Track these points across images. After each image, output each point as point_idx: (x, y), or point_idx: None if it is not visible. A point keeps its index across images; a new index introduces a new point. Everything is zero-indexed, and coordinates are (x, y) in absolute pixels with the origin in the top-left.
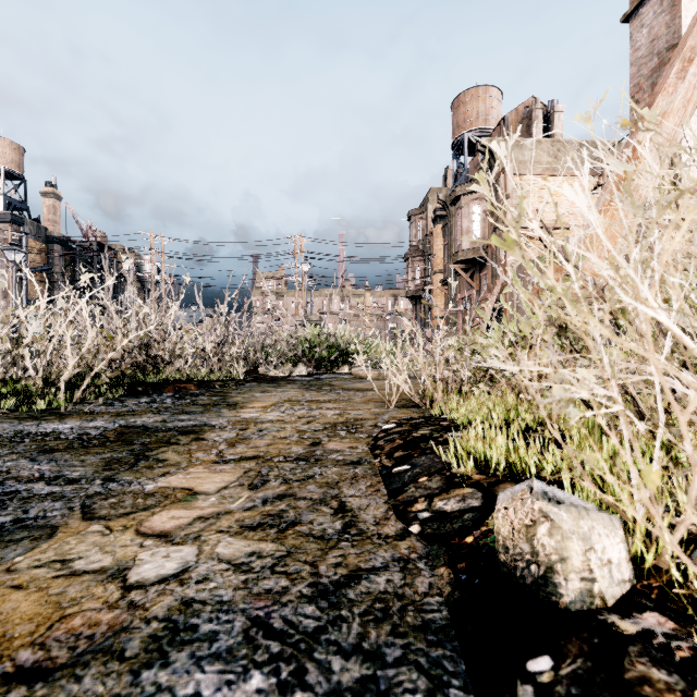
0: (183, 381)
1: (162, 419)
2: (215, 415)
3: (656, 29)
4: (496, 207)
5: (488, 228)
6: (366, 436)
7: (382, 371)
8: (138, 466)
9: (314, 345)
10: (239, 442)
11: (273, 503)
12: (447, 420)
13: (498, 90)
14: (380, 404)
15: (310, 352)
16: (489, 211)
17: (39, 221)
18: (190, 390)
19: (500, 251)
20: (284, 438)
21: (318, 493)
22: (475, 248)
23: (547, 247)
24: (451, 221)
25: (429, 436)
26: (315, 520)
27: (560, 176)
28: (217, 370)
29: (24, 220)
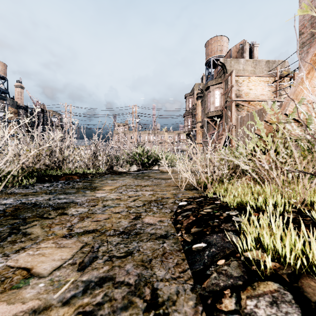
0: (73, 174)
1: (48, 198)
2: (81, 195)
3: None
4: (226, 91)
5: (223, 101)
6: (169, 211)
7: (174, 169)
8: (6, 241)
9: (140, 156)
10: (87, 216)
11: (93, 292)
12: (218, 200)
13: (226, 38)
14: (175, 187)
15: (139, 159)
16: (223, 93)
17: (14, 99)
18: (74, 179)
19: (228, 111)
20: (117, 213)
21: (134, 276)
22: (216, 111)
23: None
24: (205, 98)
25: (213, 214)
26: None
27: (257, 77)
28: (92, 168)
29: (6, 98)
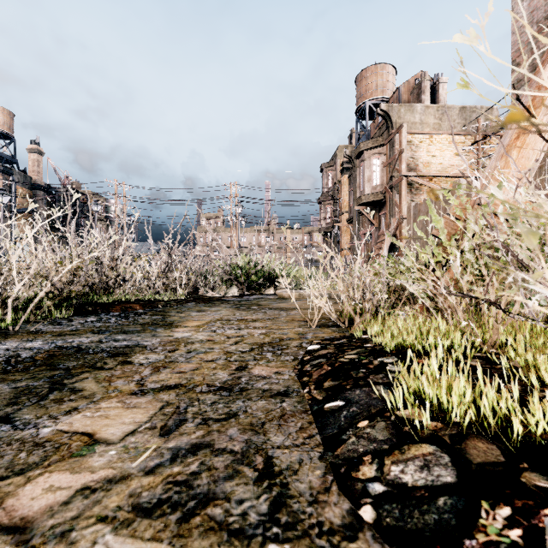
0: (132, 301)
1: (99, 339)
2: (149, 335)
3: (535, 2)
4: (392, 159)
5: (386, 176)
6: (292, 358)
7: (302, 293)
8: (47, 399)
9: (245, 271)
10: (164, 366)
11: (184, 460)
12: (369, 342)
13: (393, 67)
14: (303, 323)
15: (242, 276)
16: (387, 163)
17: (26, 172)
18: (135, 309)
19: (396, 195)
20: (211, 361)
21: (240, 442)
22: (375, 193)
23: (541, 134)
24: (355, 172)
25: (358, 361)
26: (233, 492)
27: (444, 135)
28: (162, 292)
29: (13, 171)
